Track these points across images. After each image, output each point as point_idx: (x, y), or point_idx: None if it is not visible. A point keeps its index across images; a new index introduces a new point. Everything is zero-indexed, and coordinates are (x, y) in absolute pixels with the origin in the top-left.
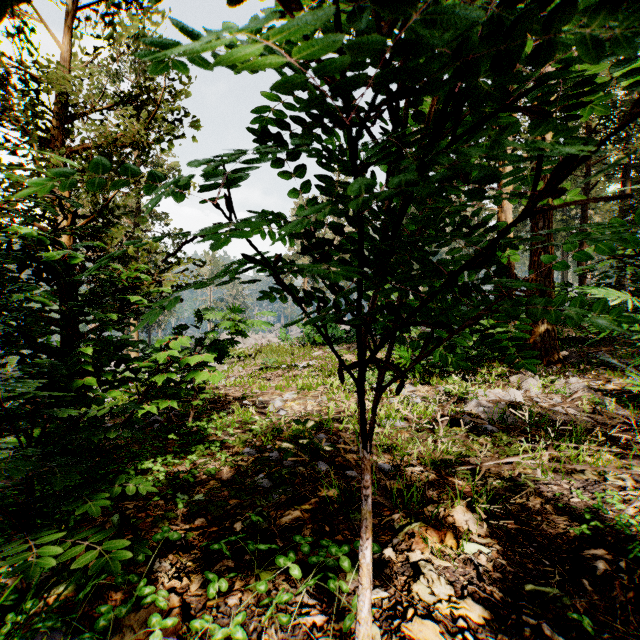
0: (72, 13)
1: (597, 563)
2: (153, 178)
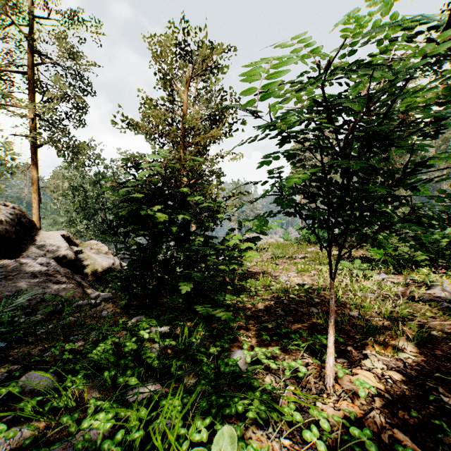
0: (188, 83)
1: None
2: (256, 183)
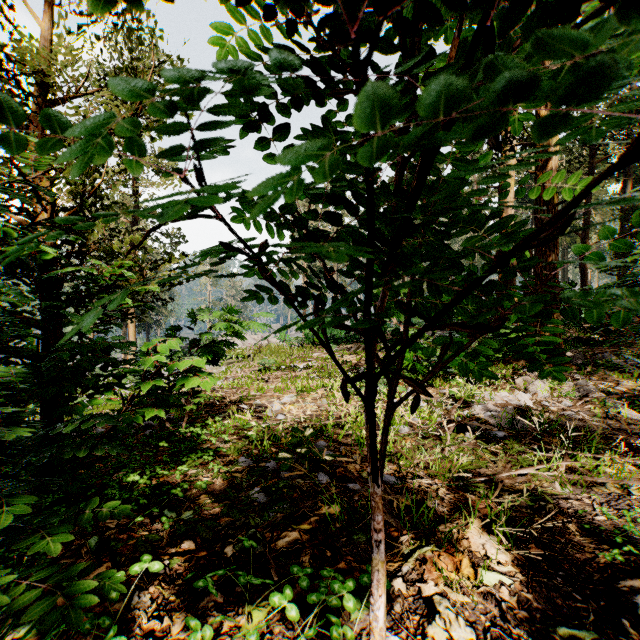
0: None
1: (636, 598)
2: None
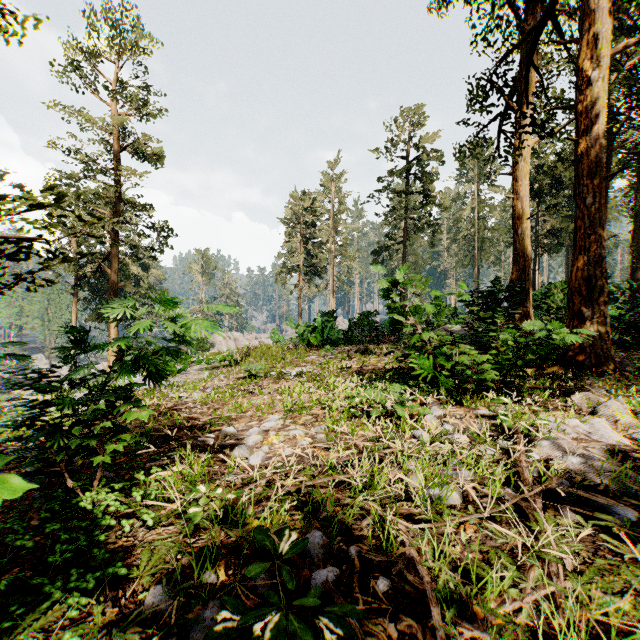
0: None
1: None
2: None
